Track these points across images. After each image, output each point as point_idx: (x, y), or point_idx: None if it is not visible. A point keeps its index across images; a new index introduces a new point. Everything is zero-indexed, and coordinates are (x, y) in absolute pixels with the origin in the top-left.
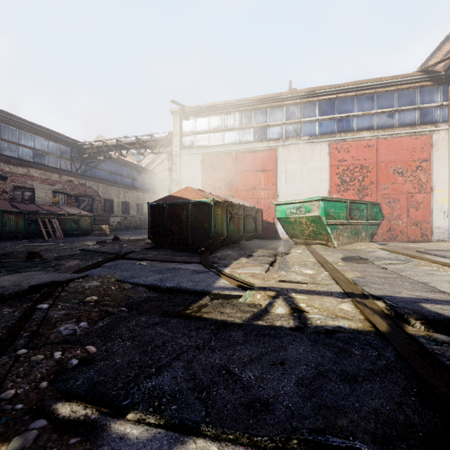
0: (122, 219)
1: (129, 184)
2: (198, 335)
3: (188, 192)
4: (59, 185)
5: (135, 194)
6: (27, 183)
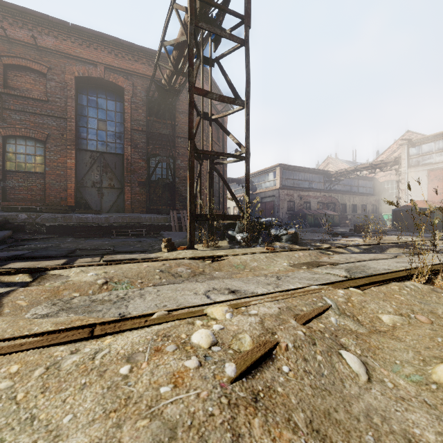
0: (352, 217)
1: (355, 191)
2: (426, 236)
3: (417, 203)
4: (319, 198)
5: (360, 198)
6: (308, 199)
